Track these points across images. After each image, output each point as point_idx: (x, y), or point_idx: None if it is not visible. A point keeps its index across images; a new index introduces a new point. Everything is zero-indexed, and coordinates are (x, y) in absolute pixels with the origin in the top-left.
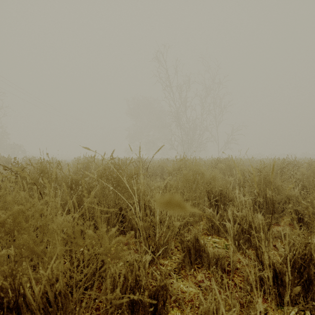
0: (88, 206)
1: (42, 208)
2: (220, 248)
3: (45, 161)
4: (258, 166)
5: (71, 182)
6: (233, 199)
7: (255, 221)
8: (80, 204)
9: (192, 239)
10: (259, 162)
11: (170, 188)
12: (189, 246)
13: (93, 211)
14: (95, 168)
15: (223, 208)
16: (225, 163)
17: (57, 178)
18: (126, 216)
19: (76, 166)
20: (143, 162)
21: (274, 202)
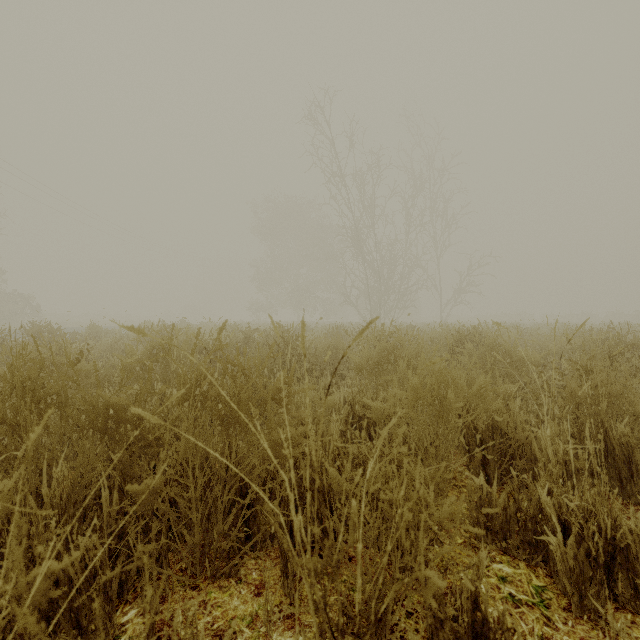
0: (146, 502)
1: (1, 512)
2: (525, 605)
3: (75, 332)
4: (543, 345)
5: (104, 415)
6: (528, 442)
7: (625, 529)
8: (129, 476)
9: (464, 609)
10: (545, 336)
11: (362, 409)
12: (459, 633)
13: (161, 511)
14: (179, 357)
15: (499, 464)
16: (476, 340)
17: (68, 402)
18: (259, 514)
19: (133, 353)
20: (291, 335)
21: (631, 451)
